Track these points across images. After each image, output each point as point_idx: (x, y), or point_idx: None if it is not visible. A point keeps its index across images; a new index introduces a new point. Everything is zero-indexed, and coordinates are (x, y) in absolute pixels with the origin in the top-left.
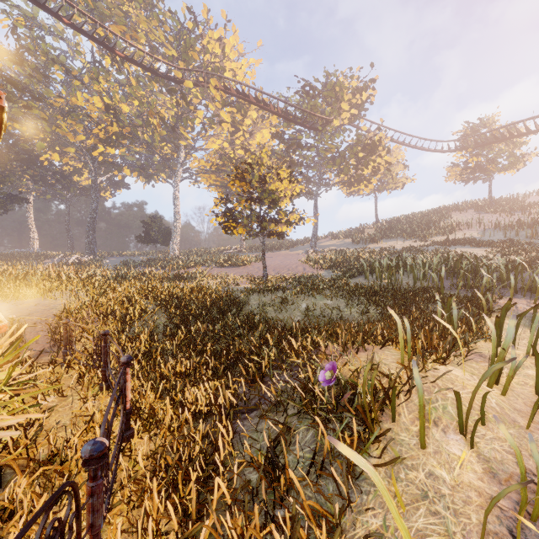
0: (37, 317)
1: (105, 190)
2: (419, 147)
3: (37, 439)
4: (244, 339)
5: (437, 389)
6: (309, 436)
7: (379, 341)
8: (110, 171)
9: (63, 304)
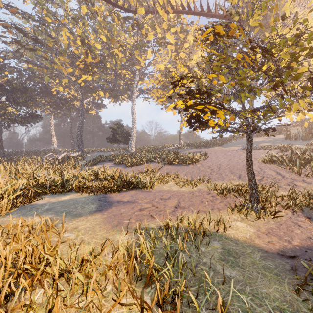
0: None
1: (91, 109)
2: None
3: None
4: None
5: None
6: None
7: None
8: (90, 93)
9: None
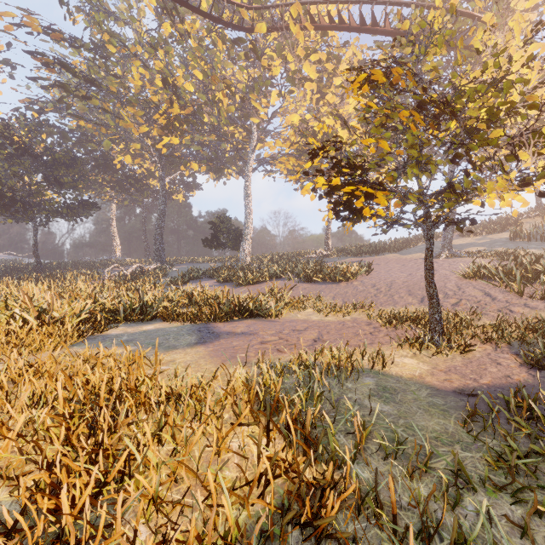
0: None
1: (178, 193)
2: None
3: None
4: None
5: None
6: None
7: None
8: (176, 166)
9: None
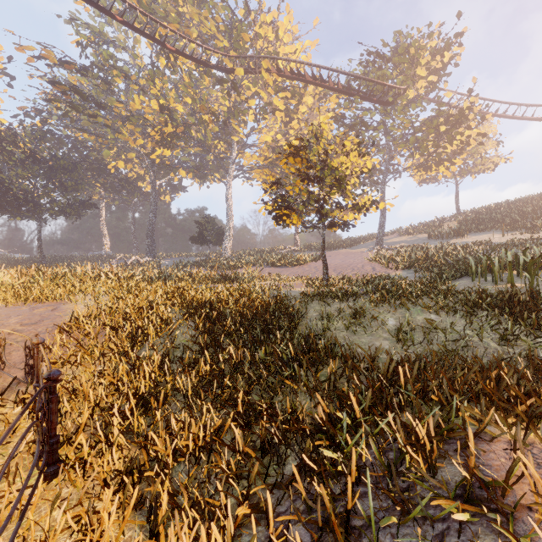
0: (44, 325)
1: (165, 194)
2: (519, 117)
3: None
4: (301, 386)
5: None
6: None
7: None
8: (167, 173)
9: (81, 309)
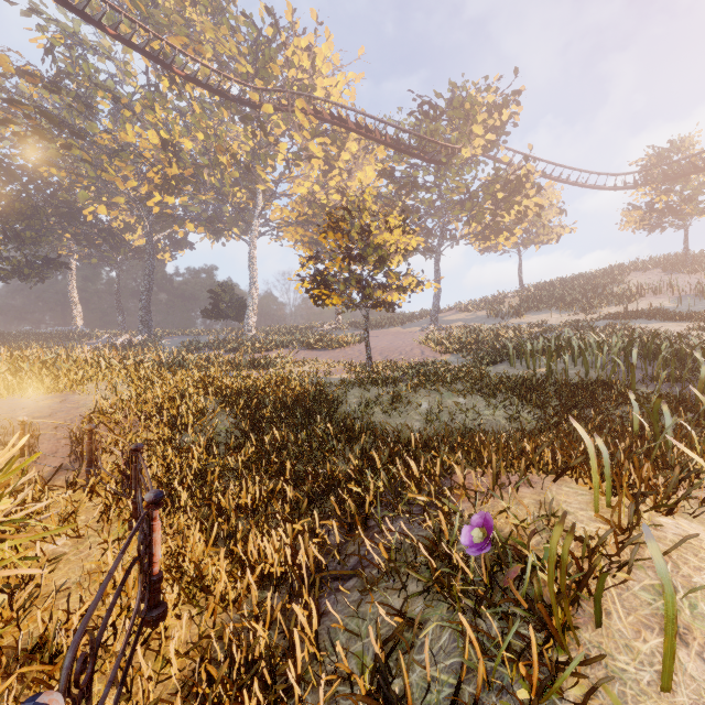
0: (60, 418)
1: (164, 251)
2: (582, 184)
3: (31, 607)
4: (339, 456)
5: (671, 566)
6: (445, 638)
7: (549, 468)
8: (169, 226)
9: (97, 400)
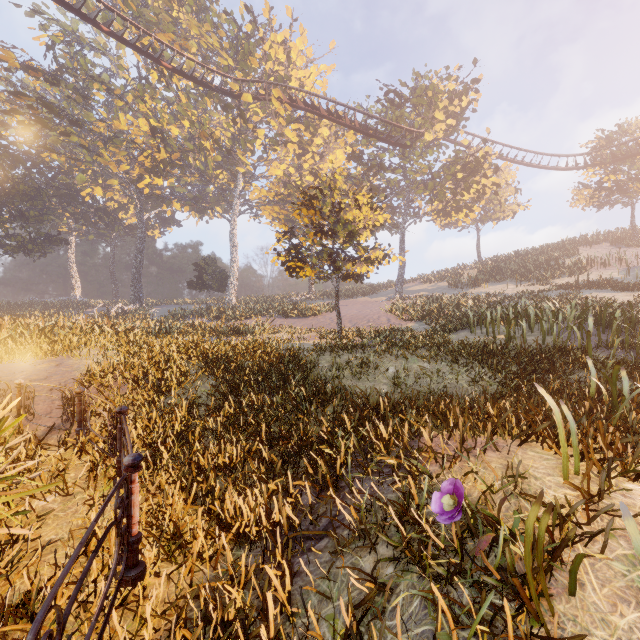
0: (55, 380)
1: (153, 229)
2: (536, 165)
3: (19, 563)
4: (312, 418)
5: None
6: (416, 604)
7: (513, 432)
8: (158, 205)
9: (89, 364)
